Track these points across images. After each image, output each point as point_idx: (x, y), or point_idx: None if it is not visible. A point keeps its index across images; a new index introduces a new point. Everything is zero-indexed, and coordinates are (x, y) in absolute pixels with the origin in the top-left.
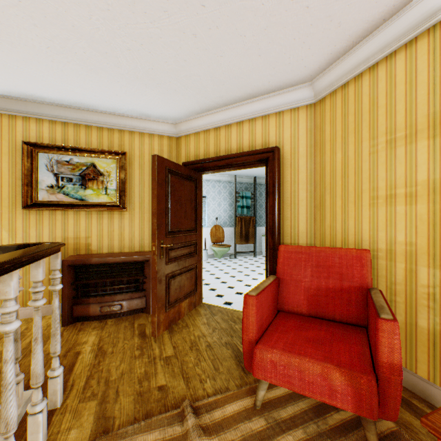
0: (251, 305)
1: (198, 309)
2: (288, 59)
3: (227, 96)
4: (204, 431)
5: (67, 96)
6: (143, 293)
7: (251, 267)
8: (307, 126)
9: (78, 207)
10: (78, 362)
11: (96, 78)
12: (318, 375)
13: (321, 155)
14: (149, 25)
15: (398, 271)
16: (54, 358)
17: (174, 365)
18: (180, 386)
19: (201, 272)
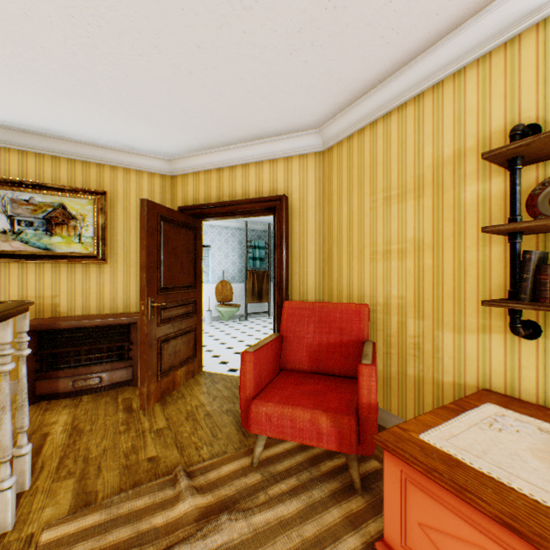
0: (249, 362)
1: (197, 378)
2: (293, 105)
3: (231, 135)
4: (198, 490)
5: (27, 119)
6: (129, 363)
7: (263, 329)
8: (316, 175)
9: (42, 258)
10: (47, 444)
11: (69, 103)
12: (307, 422)
13: (329, 206)
14: (138, 57)
15: (393, 324)
16: (20, 434)
17: (167, 436)
18: (173, 455)
19: (201, 335)
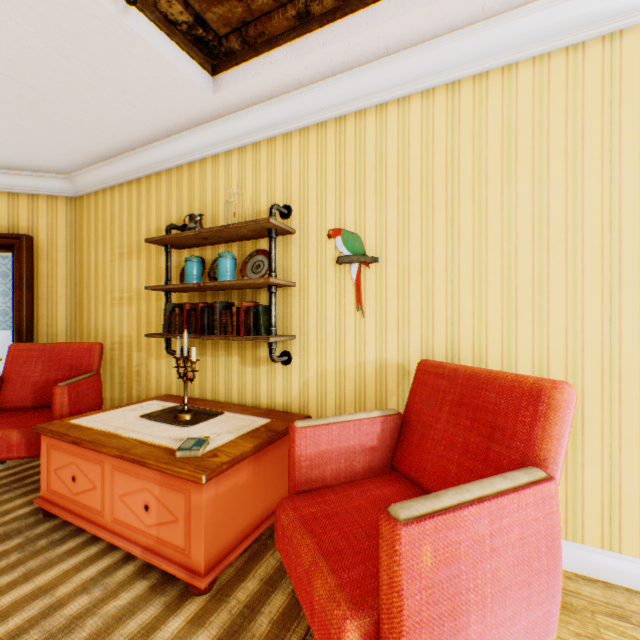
0: None
1: None
2: (24, 151)
3: None
4: None
5: None
6: None
7: None
8: (69, 219)
9: None
10: None
11: None
12: None
13: (82, 252)
14: None
15: (126, 358)
16: None
17: None
18: None
19: None
